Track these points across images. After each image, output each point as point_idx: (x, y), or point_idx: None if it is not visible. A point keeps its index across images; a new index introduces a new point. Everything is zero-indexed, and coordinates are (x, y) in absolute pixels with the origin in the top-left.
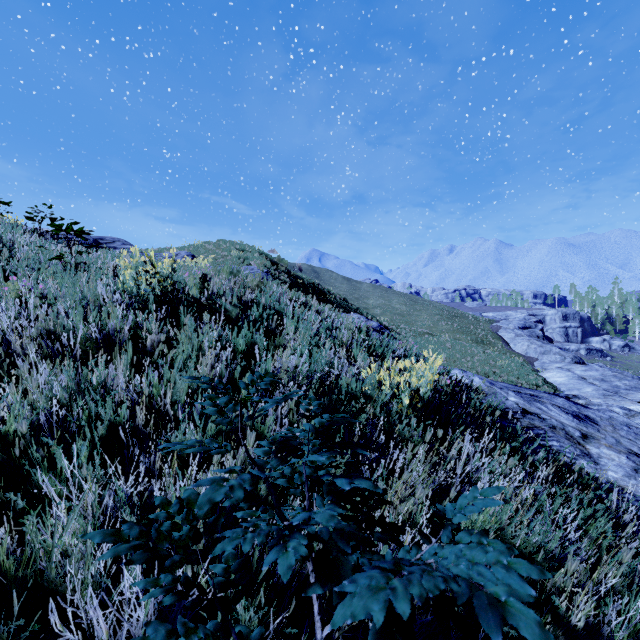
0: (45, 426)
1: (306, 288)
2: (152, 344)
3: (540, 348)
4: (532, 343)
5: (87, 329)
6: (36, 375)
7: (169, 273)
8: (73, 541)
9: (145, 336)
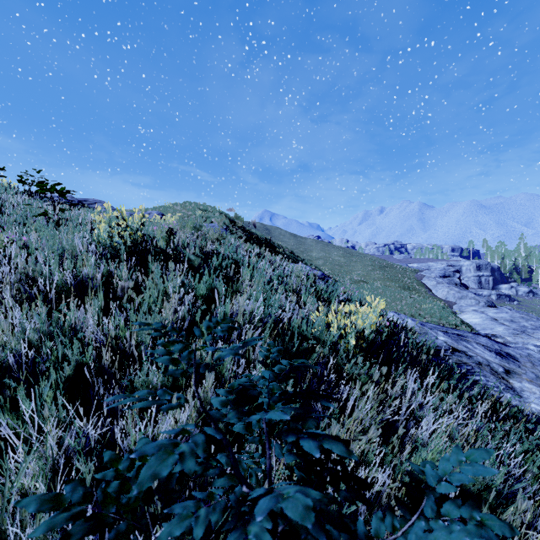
0: (14, 367)
1: (259, 242)
2: (122, 289)
3: (458, 294)
4: (451, 289)
5: (63, 276)
6: (13, 318)
7: (139, 226)
8: (32, 484)
9: (116, 282)
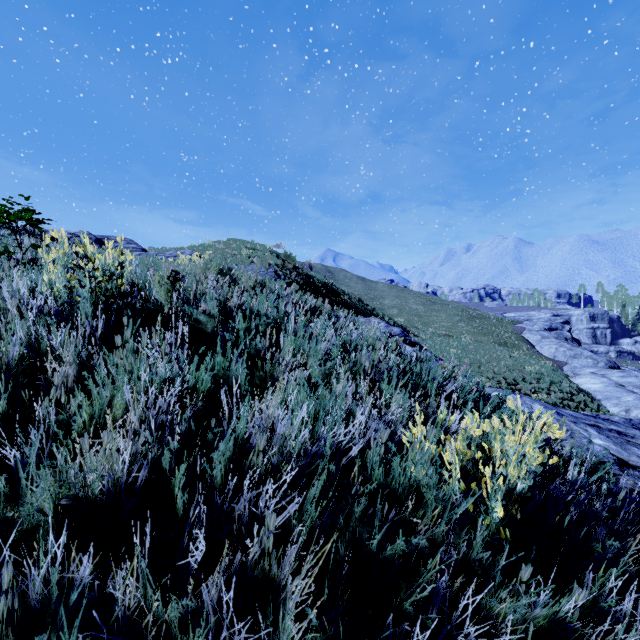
0: None
1: (317, 289)
2: (64, 381)
3: (570, 351)
4: (561, 346)
5: None
6: None
7: (114, 269)
8: None
9: (60, 366)
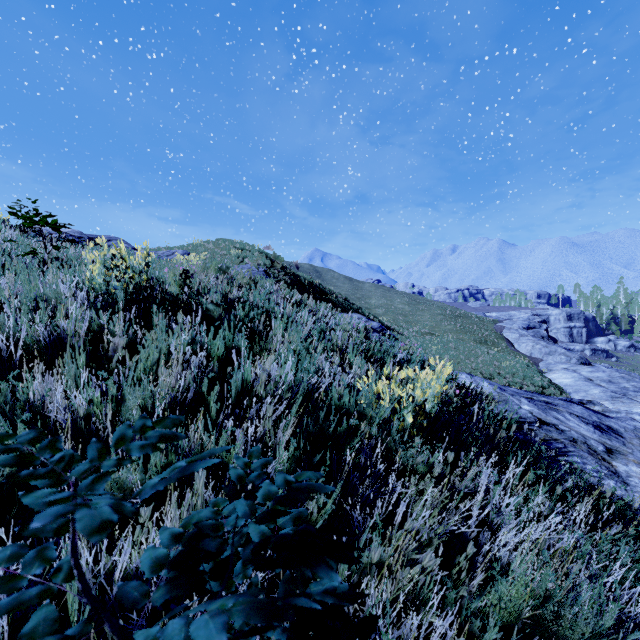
0: None
1: (303, 287)
2: (116, 348)
3: (545, 349)
4: (537, 343)
5: (34, 331)
6: None
7: (142, 268)
8: None
9: (109, 339)
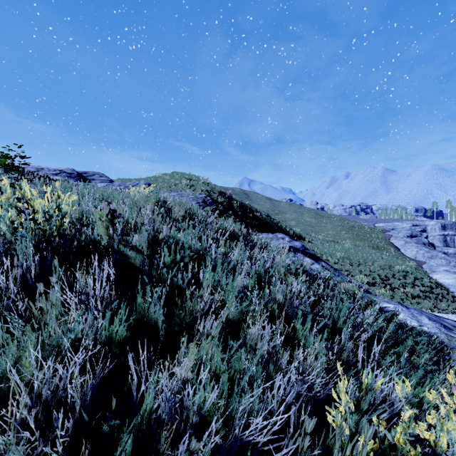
0: None
1: (236, 213)
2: None
3: (427, 253)
4: (420, 249)
5: None
6: None
7: (52, 212)
8: None
9: None
